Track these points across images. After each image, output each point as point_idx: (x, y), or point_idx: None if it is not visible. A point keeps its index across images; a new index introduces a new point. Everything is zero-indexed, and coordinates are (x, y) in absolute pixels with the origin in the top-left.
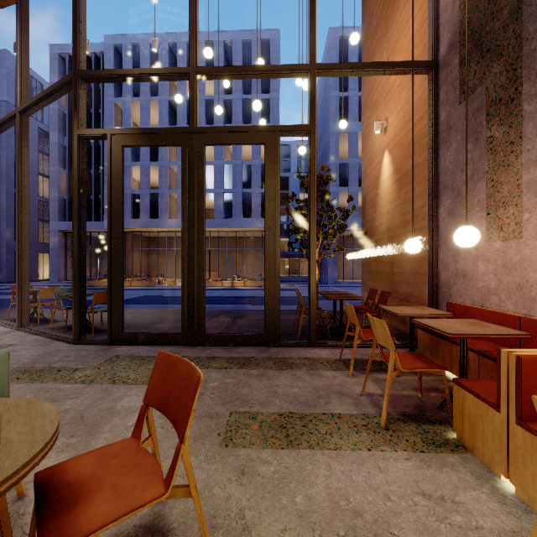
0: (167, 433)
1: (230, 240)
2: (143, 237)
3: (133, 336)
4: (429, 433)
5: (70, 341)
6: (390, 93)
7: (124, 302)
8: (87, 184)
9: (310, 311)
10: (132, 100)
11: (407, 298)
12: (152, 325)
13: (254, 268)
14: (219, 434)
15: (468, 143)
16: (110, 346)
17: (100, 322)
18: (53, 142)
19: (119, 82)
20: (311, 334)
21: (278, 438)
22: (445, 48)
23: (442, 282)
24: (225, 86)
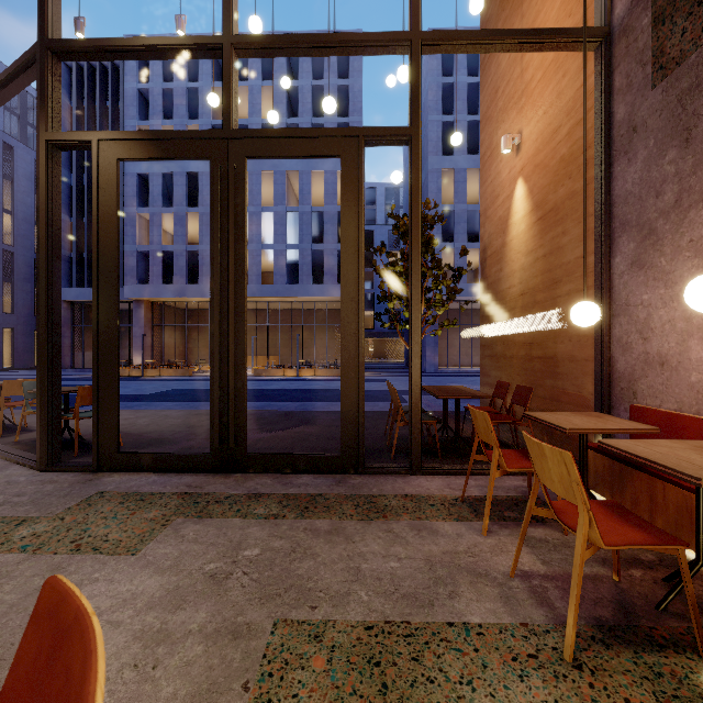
0: (141, 683)
1: (295, 313)
2: (178, 310)
3: (134, 457)
4: (663, 677)
5: (35, 465)
6: (526, 93)
7: (146, 398)
8: None
9: (412, 419)
10: (163, 124)
11: (555, 396)
12: (172, 436)
13: (328, 350)
14: (246, 685)
15: (670, 149)
16: (96, 475)
17: None
18: None
19: (145, 100)
20: (414, 454)
21: (366, 696)
22: (624, 4)
23: (619, 373)
24: (283, 87)
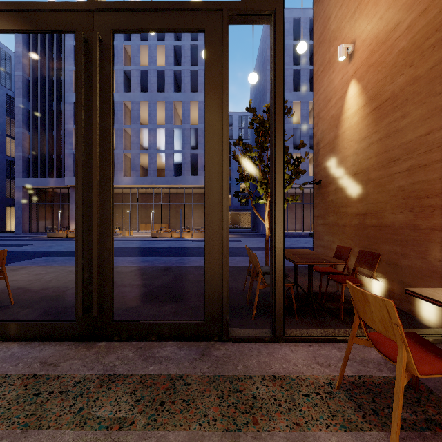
0: None
1: (180, 196)
2: None
3: (0, 325)
4: None
5: None
6: (360, 8)
7: (70, 254)
8: (50, 144)
9: (275, 287)
10: None
11: (392, 259)
12: (64, 292)
13: (201, 220)
14: None
15: None
16: None
17: (1, 288)
18: (18, 106)
19: None
20: (276, 322)
21: None
22: None
23: None
24: None
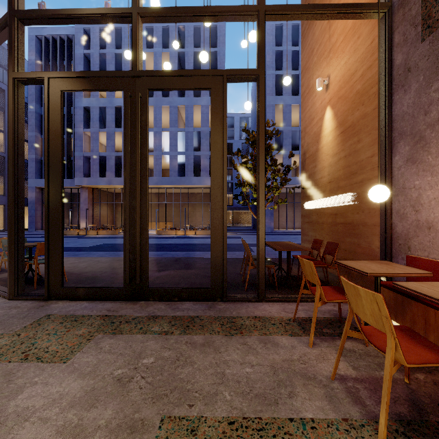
0: None
1: (183, 195)
2: (109, 193)
3: (73, 290)
4: None
5: (6, 295)
6: (333, 50)
7: (87, 249)
8: None
9: (259, 264)
10: None
11: (352, 248)
12: (101, 275)
13: (204, 219)
14: None
15: (435, 82)
16: (46, 302)
17: None
18: (31, 111)
19: (88, 60)
20: (260, 288)
21: None
22: None
23: (398, 233)
24: (174, 47)
